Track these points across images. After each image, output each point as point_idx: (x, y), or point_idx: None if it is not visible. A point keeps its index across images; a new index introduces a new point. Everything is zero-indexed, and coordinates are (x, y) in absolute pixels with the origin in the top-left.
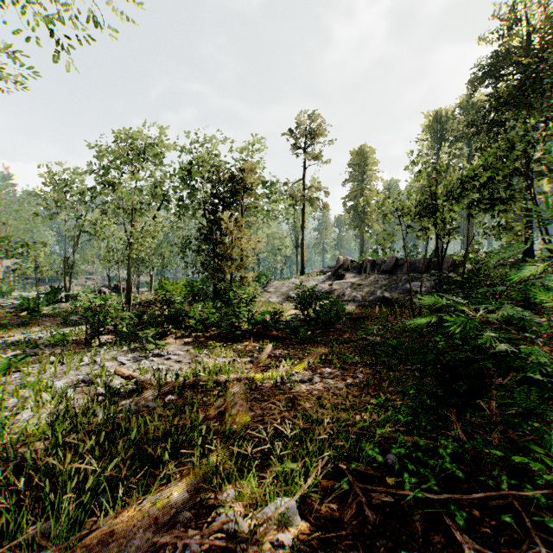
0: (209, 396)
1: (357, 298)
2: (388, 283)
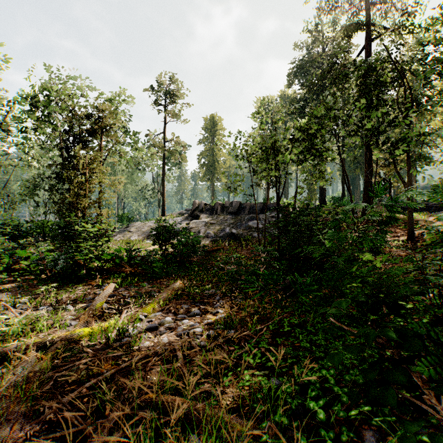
0: None
1: (210, 234)
2: (234, 222)
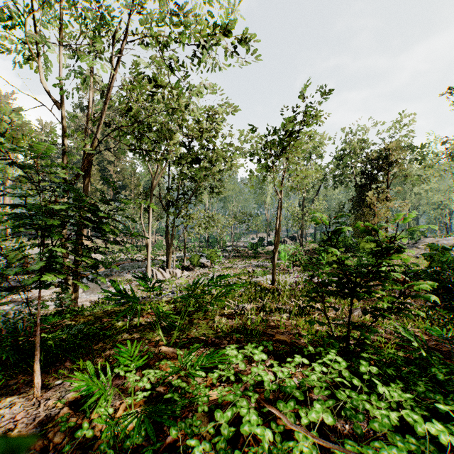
0: None
1: None
2: None
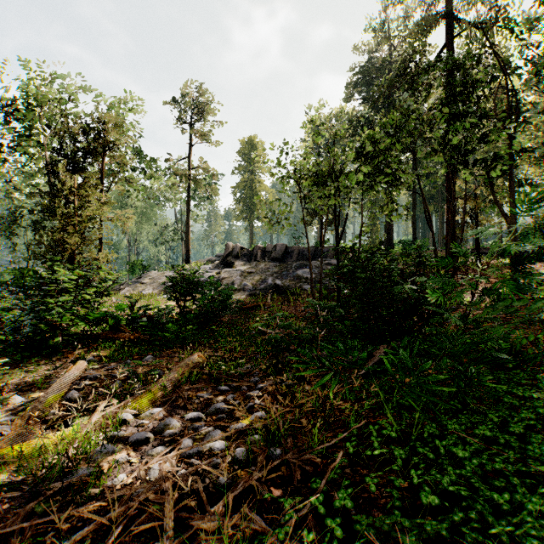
0: None
1: (247, 287)
2: (279, 271)
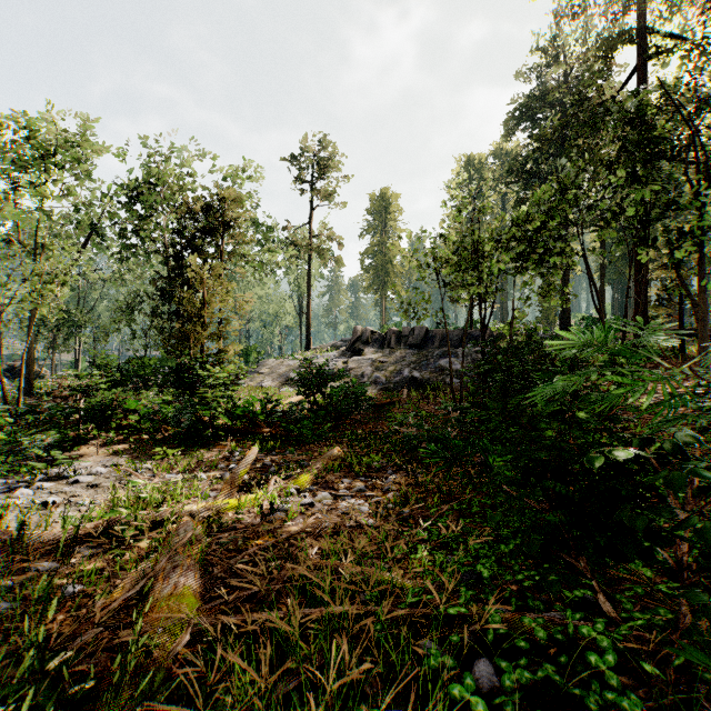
0: (130, 552)
1: (379, 379)
2: (417, 360)
